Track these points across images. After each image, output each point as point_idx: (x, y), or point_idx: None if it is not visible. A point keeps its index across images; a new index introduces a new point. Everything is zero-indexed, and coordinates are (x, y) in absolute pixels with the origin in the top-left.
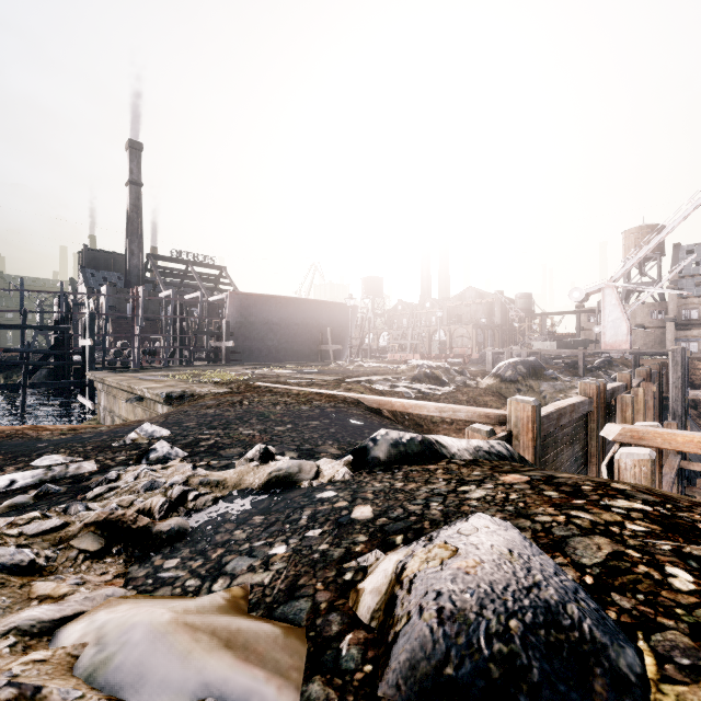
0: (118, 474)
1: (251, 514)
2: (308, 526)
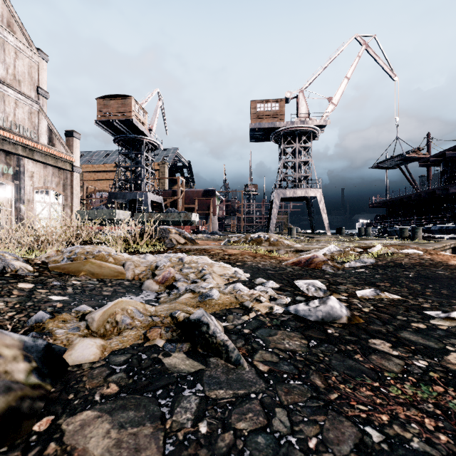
0: (264, 290)
1: (116, 295)
2: (65, 285)
